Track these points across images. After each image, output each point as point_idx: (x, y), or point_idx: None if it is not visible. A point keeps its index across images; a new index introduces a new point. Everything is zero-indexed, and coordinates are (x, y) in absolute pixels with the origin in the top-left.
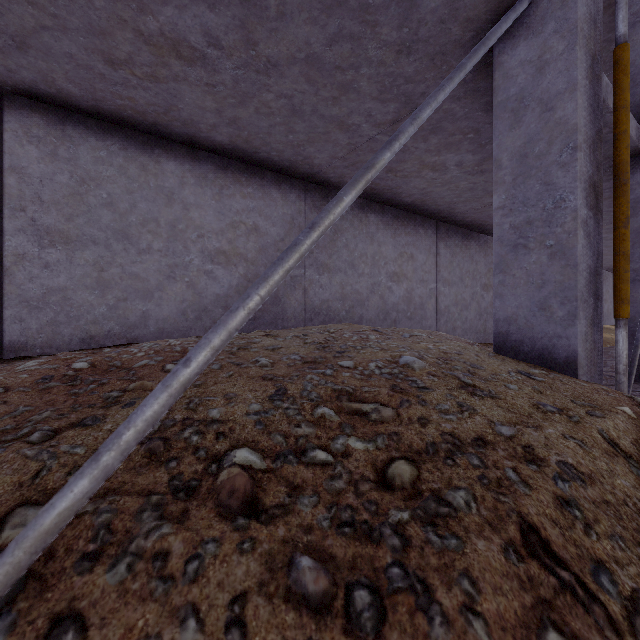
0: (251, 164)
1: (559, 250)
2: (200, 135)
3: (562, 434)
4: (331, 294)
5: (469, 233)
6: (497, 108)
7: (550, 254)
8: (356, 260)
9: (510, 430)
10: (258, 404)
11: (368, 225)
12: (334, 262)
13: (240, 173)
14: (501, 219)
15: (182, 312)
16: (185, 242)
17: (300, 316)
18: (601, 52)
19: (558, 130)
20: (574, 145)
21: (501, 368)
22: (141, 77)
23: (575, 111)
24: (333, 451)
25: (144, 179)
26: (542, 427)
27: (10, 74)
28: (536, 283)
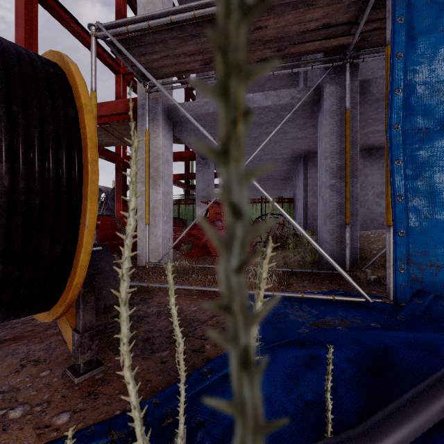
0: None
1: None
2: (374, 146)
3: None
4: None
5: None
6: None
7: None
8: None
9: None
10: None
11: None
12: None
13: None
14: None
15: (364, 220)
16: (365, 191)
17: None
18: None
19: None
20: None
21: None
22: None
23: None
24: None
25: None
26: None
27: (312, 151)
28: None
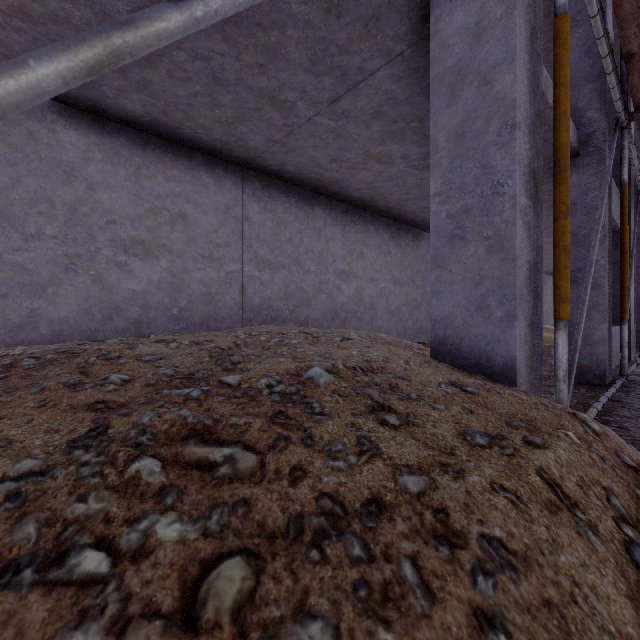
0: (177, 143)
1: (497, 242)
2: (106, 101)
3: (490, 483)
4: (273, 292)
5: (420, 233)
6: (434, 82)
7: (488, 246)
8: (301, 256)
9: (420, 482)
10: (37, 458)
11: (315, 219)
12: (277, 258)
13: (163, 152)
14: (438, 207)
15: (86, 311)
16: (90, 228)
17: (237, 316)
18: (541, 28)
19: (496, 106)
20: (513, 123)
21: (431, 379)
22: (7, 12)
23: (514, 84)
24: (121, 548)
25: (32, 149)
26: (465, 472)
27: None
28: (474, 279)
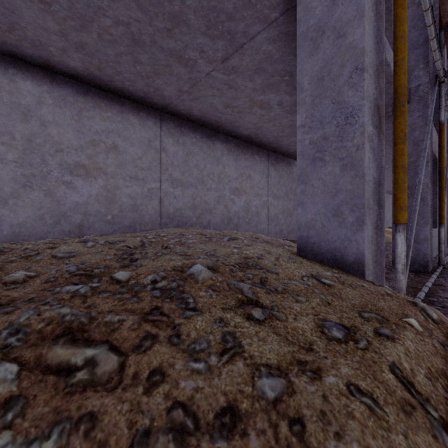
0: (110, 92)
1: (349, 162)
2: (54, 59)
3: (347, 385)
4: (184, 204)
5: (292, 161)
6: (299, 38)
7: (342, 166)
8: (205, 177)
9: (277, 386)
10: None
11: (215, 151)
12: (186, 178)
13: (100, 99)
14: (303, 136)
15: (39, 217)
16: (43, 155)
17: (156, 221)
18: None
19: (349, 54)
20: (362, 66)
21: (295, 273)
22: None
23: (363, 35)
24: None
25: None
26: (322, 371)
27: None
28: (331, 192)
